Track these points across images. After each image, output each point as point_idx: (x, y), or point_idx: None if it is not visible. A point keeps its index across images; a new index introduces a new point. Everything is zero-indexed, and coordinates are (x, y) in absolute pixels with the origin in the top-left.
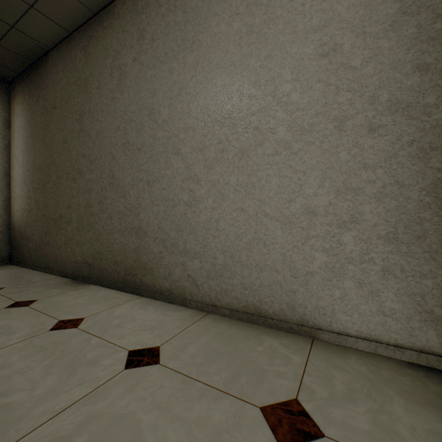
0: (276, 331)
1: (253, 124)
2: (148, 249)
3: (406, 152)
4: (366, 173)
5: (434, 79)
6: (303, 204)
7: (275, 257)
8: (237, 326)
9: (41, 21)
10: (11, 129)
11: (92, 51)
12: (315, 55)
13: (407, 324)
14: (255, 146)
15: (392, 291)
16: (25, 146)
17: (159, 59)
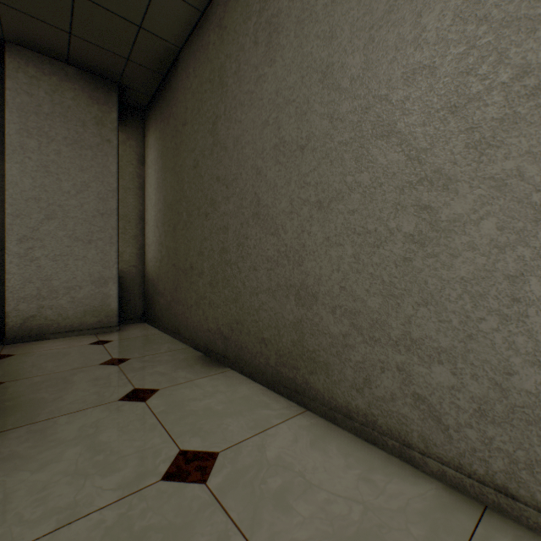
0: None
1: None
2: (318, 326)
3: None
4: None
5: None
6: None
7: None
8: None
9: (168, 5)
10: (145, 166)
11: (229, 21)
12: None
13: None
14: None
15: None
16: (157, 182)
17: None
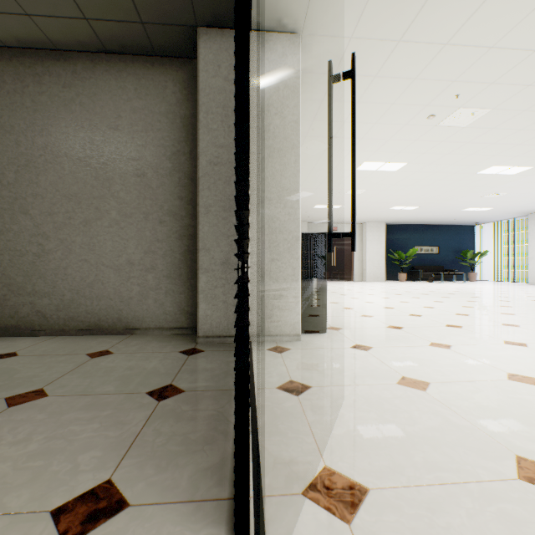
0: (110, 335)
1: (95, 205)
2: None
3: (175, 236)
4: (159, 244)
5: (185, 205)
6: (127, 258)
7: (110, 290)
8: (82, 337)
9: None
10: None
11: None
12: (134, 174)
13: (176, 317)
14: (96, 219)
15: (170, 302)
16: None
17: (3, 128)
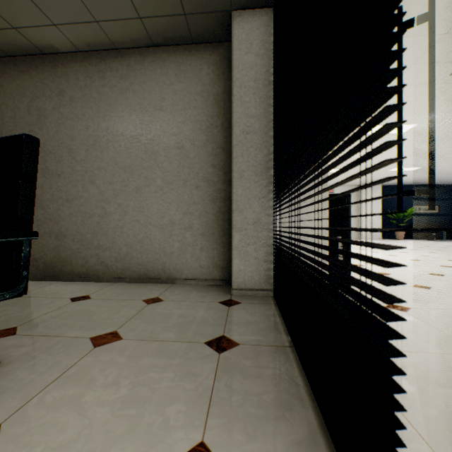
0: (156, 284)
1: (144, 174)
2: (67, 247)
3: (209, 199)
4: (195, 206)
5: (217, 171)
6: (169, 219)
7: (156, 246)
8: (135, 285)
9: None
10: None
11: (6, 85)
12: (175, 147)
13: (209, 270)
14: (145, 186)
15: (204, 257)
16: None
17: (77, 116)
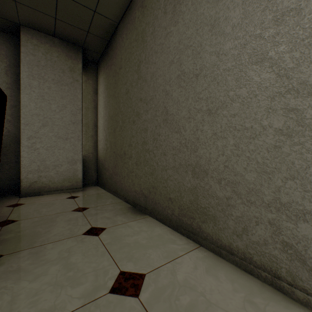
0: None
1: None
2: (208, 191)
3: None
4: None
5: None
6: None
7: None
8: None
9: None
10: (97, 95)
11: (147, 2)
12: None
13: None
14: None
15: None
16: (104, 104)
17: None
